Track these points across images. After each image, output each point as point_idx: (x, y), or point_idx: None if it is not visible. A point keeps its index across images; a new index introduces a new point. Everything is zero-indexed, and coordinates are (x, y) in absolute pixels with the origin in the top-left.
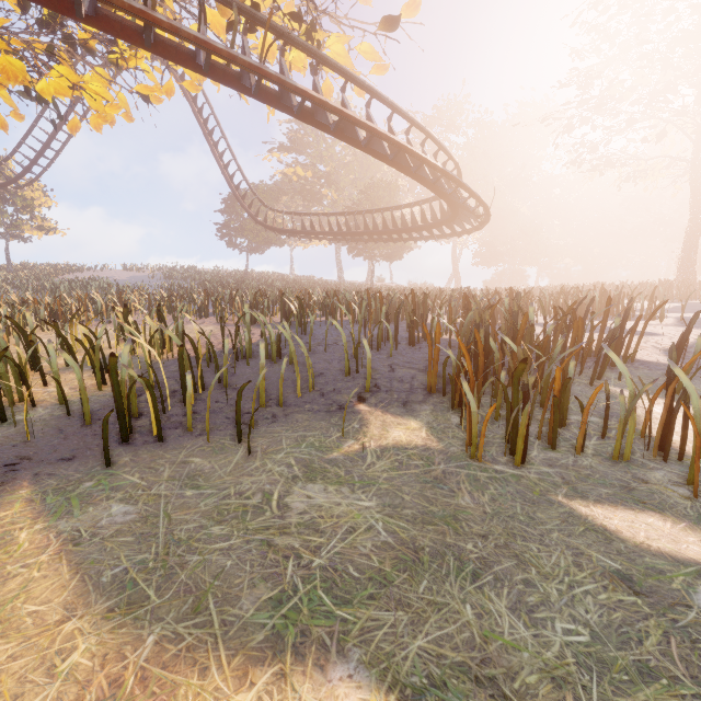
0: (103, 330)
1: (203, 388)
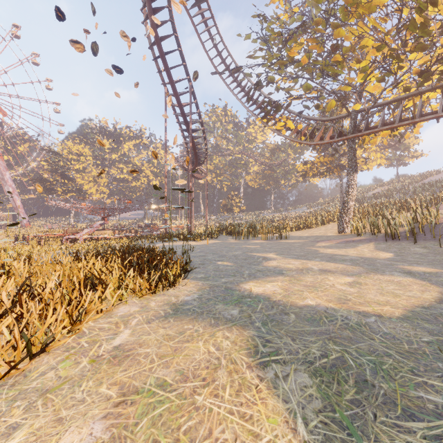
0: (397, 216)
1: (422, 232)
